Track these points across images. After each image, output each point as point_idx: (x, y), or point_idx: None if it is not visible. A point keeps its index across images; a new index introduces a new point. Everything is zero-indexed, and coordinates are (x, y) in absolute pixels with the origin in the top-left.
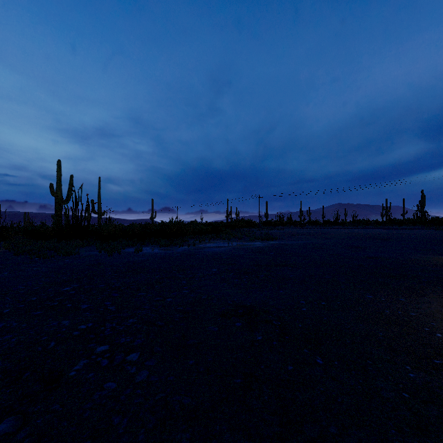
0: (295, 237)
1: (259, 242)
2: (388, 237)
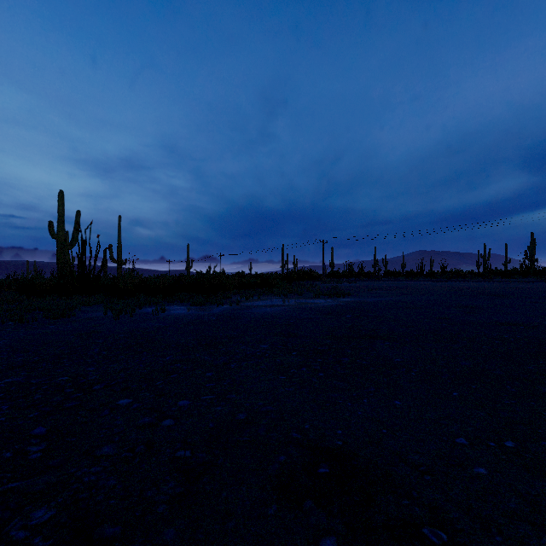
0: (374, 292)
1: (327, 299)
2: (501, 292)
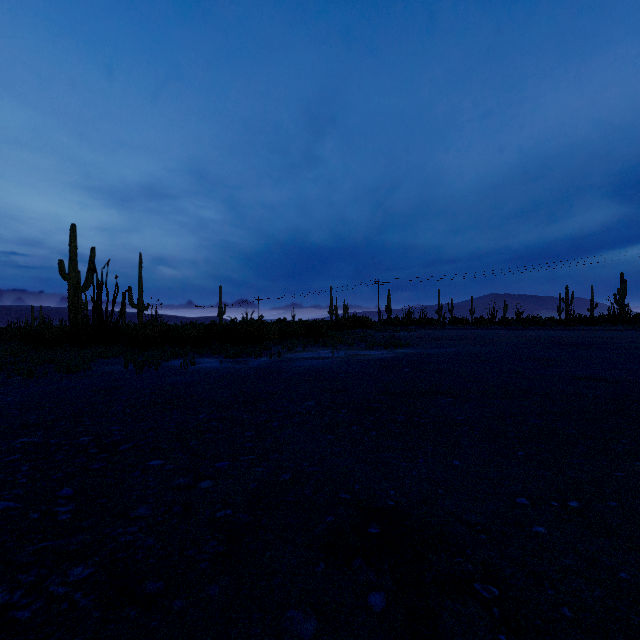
0: (437, 342)
1: (382, 351)
2: (584, 342)
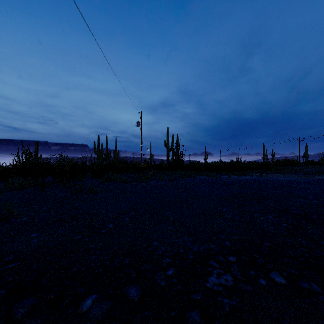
0: None
1: (317, 176)
2: None
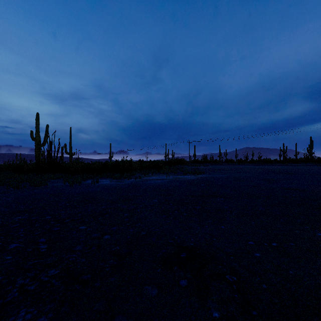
0: (218, 171)
1: (191, 175)
2: (291, 171)
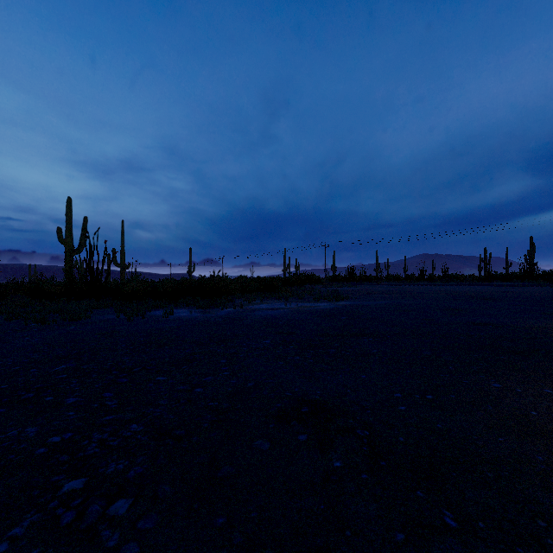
0: (372, 296)
1: (326, 303)
2: (492, 296)
